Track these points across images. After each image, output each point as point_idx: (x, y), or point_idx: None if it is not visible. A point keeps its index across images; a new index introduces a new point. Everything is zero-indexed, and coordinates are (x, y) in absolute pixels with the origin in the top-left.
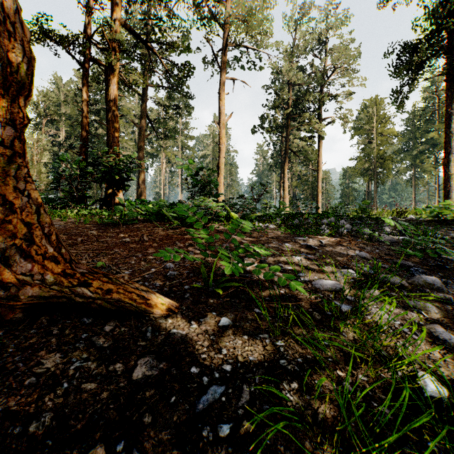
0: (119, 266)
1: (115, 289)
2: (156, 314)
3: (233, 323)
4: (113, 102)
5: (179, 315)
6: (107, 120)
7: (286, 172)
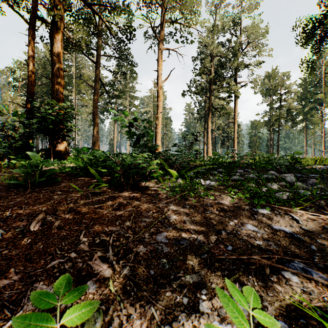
0: None
1: None
2: None
3: None
4: (57, 58)
5: None
6: (52, 74)
7: (209, 124)
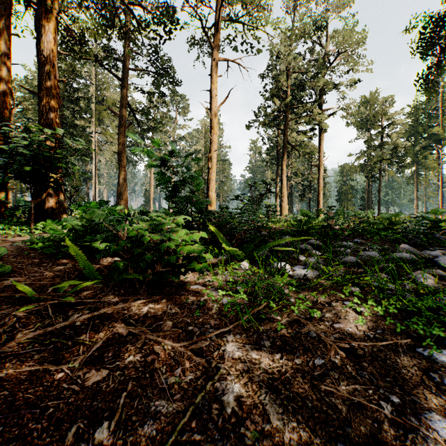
0: None
1: None
2: None
3: None
4: (48, 59)
5: None
6: (39, 86)
7: (284, 167)
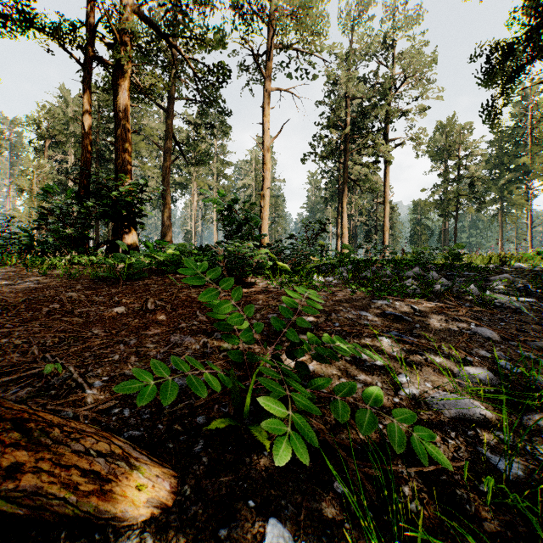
0: (88, 368)
1: (32, 461)
2: (121, 519)
3: None
4: (124, 114)
5: (174, 517)
6: (116, 137)
7: (345, 205)
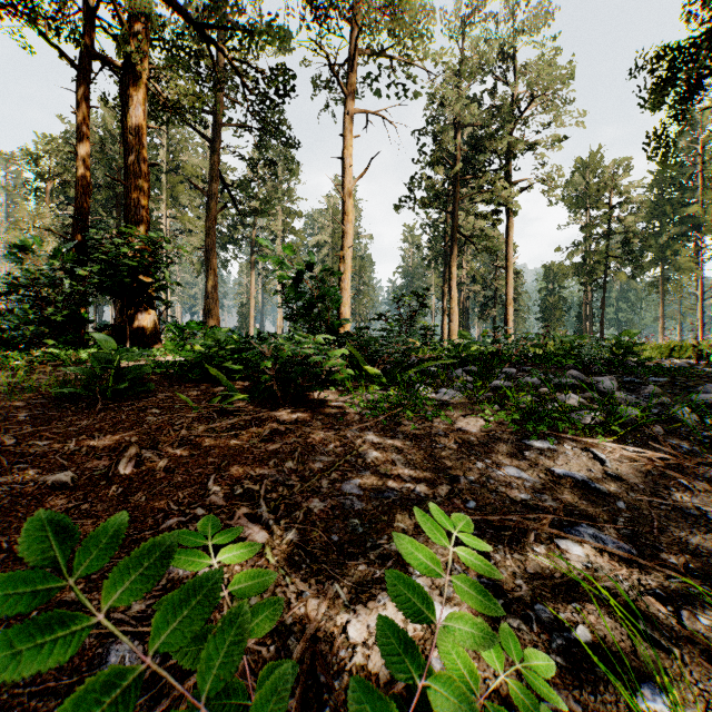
0: None
1: None
2: None
3: None
4: (137, 138)
5: None
6: (125, 172)
7: (454, 270)
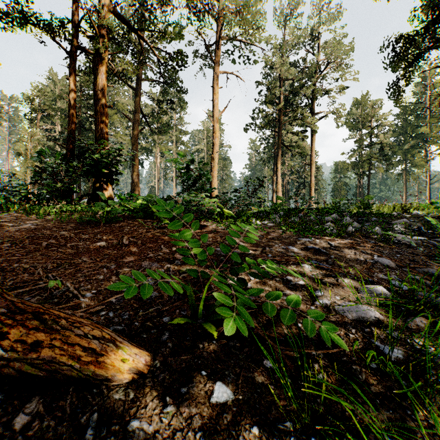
0: (81, 284)
1: (48, 340)
2: (111, 381)
3: (233, 397)
4: (102, 92)
5: (149, 380)
6: (95, 111)
7: (279, 166)
